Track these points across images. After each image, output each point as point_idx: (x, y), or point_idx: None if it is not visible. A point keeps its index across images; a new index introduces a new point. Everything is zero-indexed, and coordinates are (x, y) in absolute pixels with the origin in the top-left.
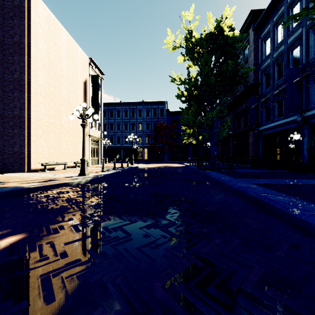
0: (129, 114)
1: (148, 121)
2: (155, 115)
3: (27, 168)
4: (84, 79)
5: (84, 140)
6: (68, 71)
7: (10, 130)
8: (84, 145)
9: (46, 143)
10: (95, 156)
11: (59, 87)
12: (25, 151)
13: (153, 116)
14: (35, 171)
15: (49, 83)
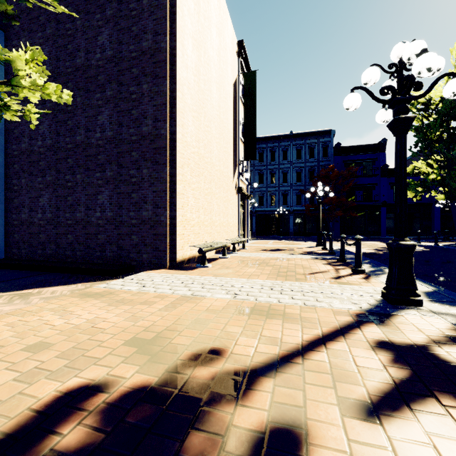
0: (267, 157)
1: (300, 166)
2: (312, 156)
3: (169, 258)
4: (234, 80)
5: (405, 176)
6: (218, 55)
7: (132, 170)
8: (405, 195)
9: (195, 201)
10: (240, 228)
11: (209, 84)
12: (165, 219)
13: (308, 157)
14: (181, 265)
15: (198, 70)
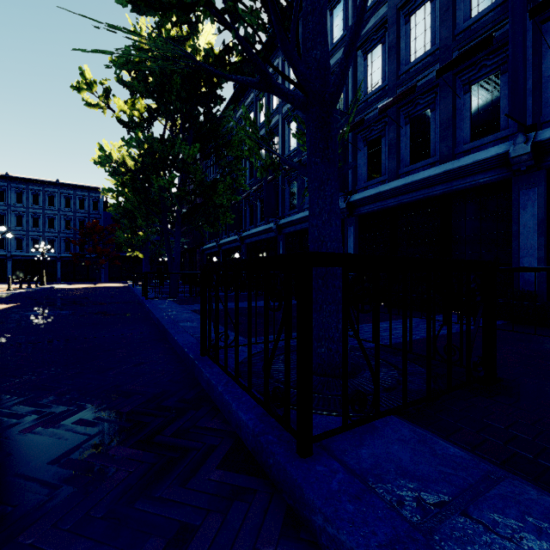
0: (28, 200)
1: (70, 215)
2: (82, 207)
3: None
4: None
5: None
6: None
7: None
8: None
9: None
10: None
11: None
12: None
13: (79, 208)
14: None
15: None
